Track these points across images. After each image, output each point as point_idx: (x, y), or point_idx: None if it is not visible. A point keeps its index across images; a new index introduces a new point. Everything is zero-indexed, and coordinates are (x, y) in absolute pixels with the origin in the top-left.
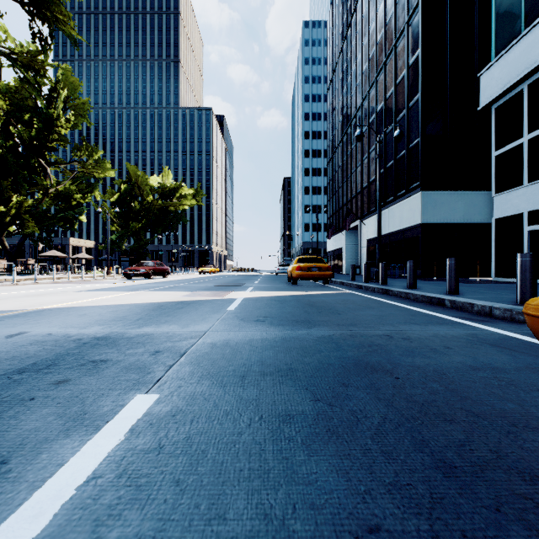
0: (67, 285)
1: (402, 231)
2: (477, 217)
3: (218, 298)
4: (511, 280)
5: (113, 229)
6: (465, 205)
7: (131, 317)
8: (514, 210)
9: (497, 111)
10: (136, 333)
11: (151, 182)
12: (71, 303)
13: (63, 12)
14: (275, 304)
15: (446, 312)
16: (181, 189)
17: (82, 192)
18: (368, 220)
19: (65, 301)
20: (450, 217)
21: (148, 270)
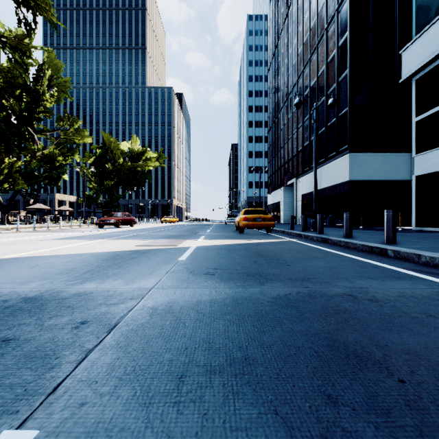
0: (44, 234)
1: (333, 187)
2: (397, 175)
3: (172, 247)
4: (430, 229)
5: (90, 186)
6: (387, 164)
7: (80, 270)
8: (433, 168)
9: (417, 82)
10: (73, 291)
11: (122, 147)
12: (33, 252)
13: (44, 1)
14: (225, 253)
15: (394, 263)
16: (147, 153)
17: (64, 155)
18: (302, 178)
19: (29, 249)
20: (374, 175)
21: (117, 220)
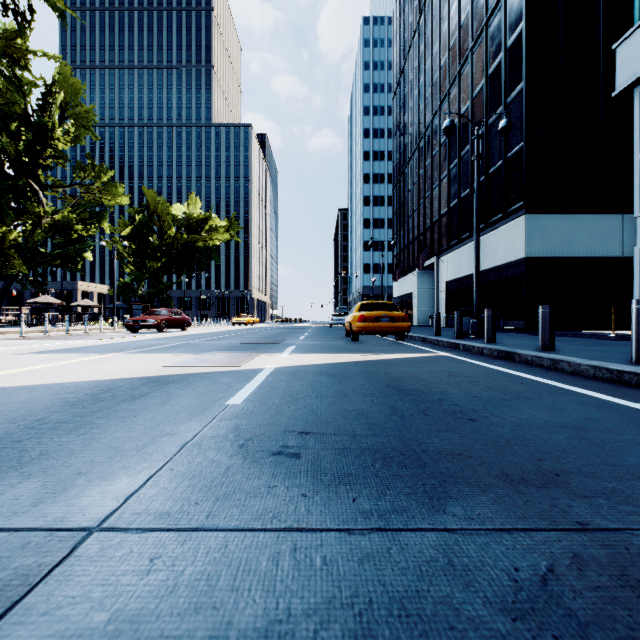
0: (30, 343)
1: (497, 268)
2: (600, 249)
3: (230, 369)
4: None
5: (127, 270)
6: (584, 232)
7: None
8: None
9: None
10: None
11: (174, 212)
12: None
13: None
14: (328, 385)
15: None
16: (211, 221)
17: (86, 223)
18: (448, 256)
19: None
20: (565, 249)
21: (159, 321)
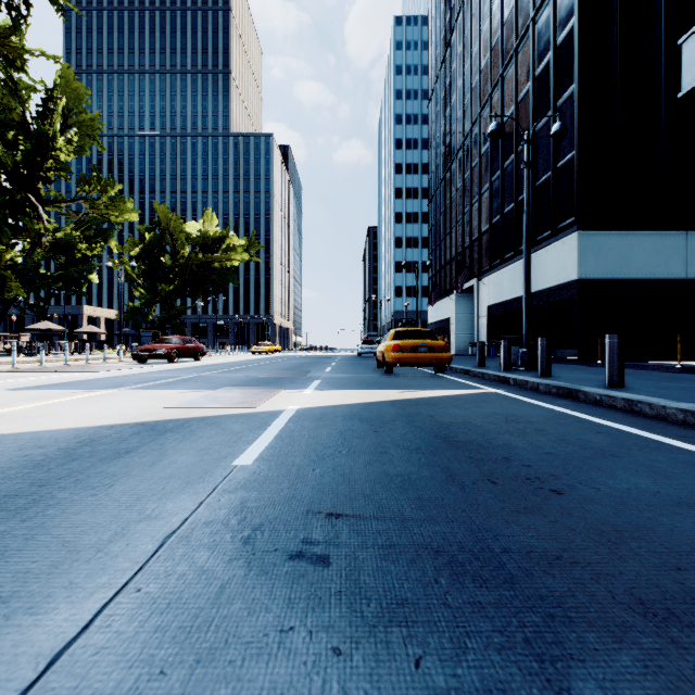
0: (21, 376)
1: (546, 291)
2: (662, 270)
3: (243, 411)
4: None
5: (136, 293)
6: (644, 251)
7: None
8: None
9: None
10: None
11: (188, 229)
12: None
13: None
14: (362, 435)
15: None
16: (229, 239)
17: (91, 242)
18: (489, 278)
19: None
20: (622, 270)
21: (169, 350)
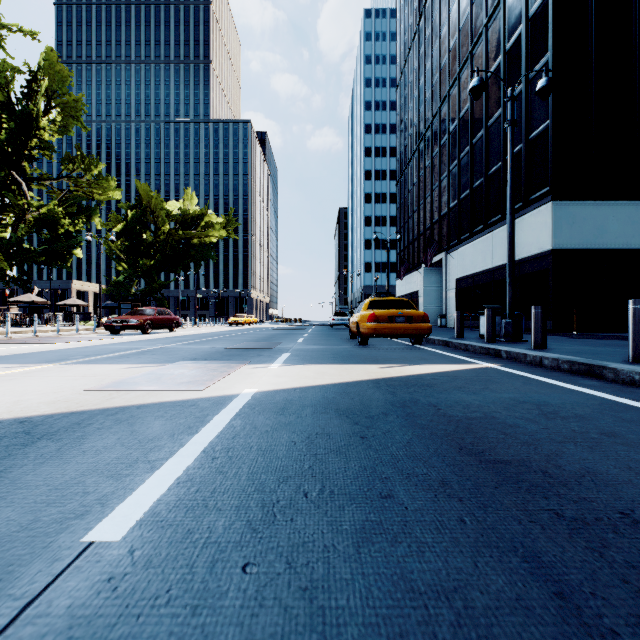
0: None
1: (517, 263)
2: (637, 240)
3: (182, 397)
4: None
5: (119, 268)
6: (619, 221)
7: None
8: None
9: None
10: None
11: (169, 207)
12: None
13: None
14: (342, 446)
15: None
16: (207, 216)
17: (75, 218)
18: (458, 251)
19: None
20: (597, 240)
21: (142, 321)
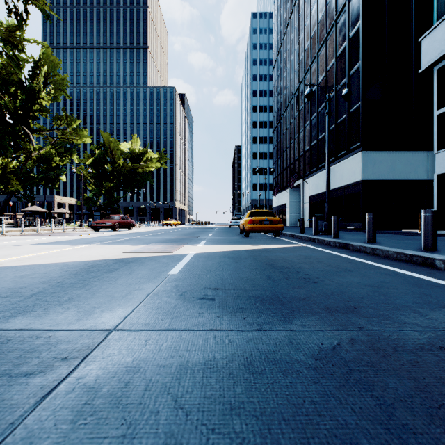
0: (30, 238)
1: (343, 187)
2: (412, 175)
3: (166, 254)
4: None
5: (89, 188)
6: (402, 163)
7: (28, 290)
8: None
9: (439, 72)
10: None
11: (122, 148)
12: None
13: None
14: (229, 263)
15: None
16: (147, 154)
17: (61, 156)
18: (310, 179)
19: None
20: (389, 175)
21: (113, 223)
